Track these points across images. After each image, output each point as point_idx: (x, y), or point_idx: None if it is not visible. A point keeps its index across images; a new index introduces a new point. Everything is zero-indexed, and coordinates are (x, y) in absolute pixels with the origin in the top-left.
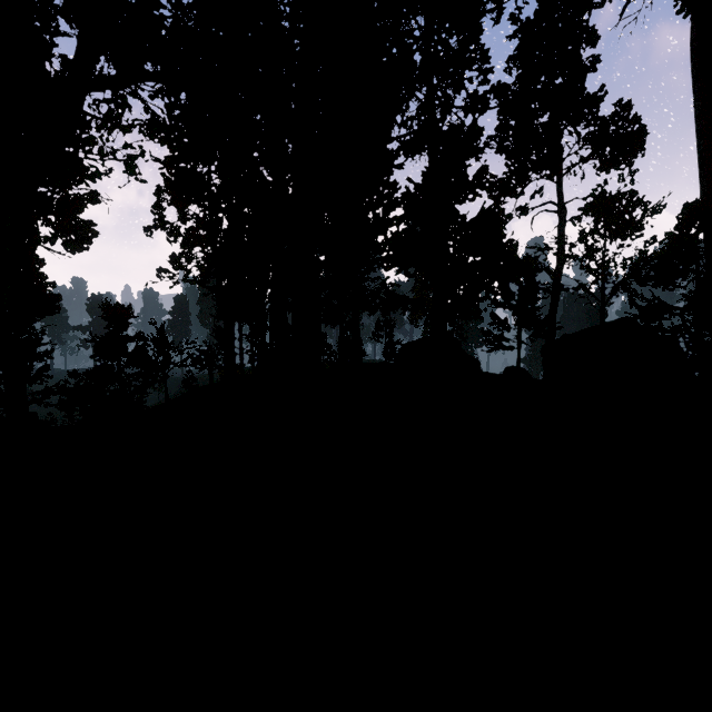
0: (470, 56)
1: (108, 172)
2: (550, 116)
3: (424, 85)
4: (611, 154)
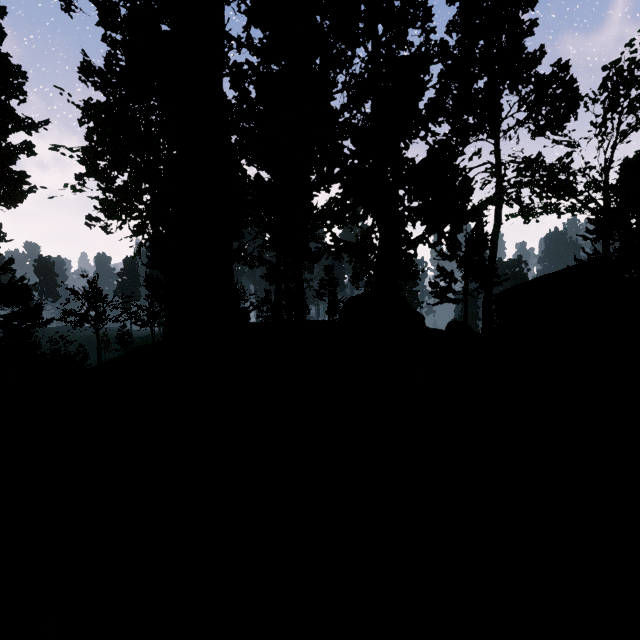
0: (413, 13)
1: (44, 124)
2: (491, 74)
3: (368, 41)
4: (546, 116)
